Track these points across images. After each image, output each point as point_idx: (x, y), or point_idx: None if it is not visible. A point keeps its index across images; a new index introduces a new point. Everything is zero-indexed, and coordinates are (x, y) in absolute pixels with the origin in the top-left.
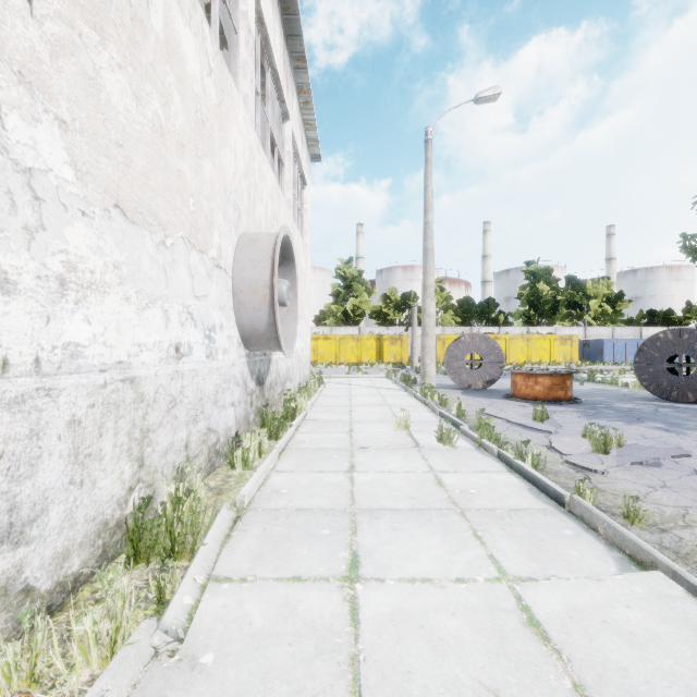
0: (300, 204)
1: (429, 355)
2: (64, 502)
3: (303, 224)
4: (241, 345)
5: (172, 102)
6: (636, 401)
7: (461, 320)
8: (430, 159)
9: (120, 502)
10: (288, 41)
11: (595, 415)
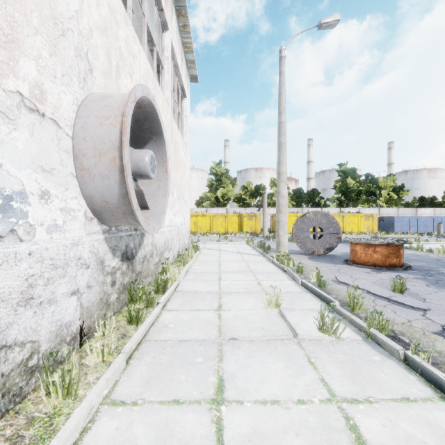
0: (180, 109)
1: (283, 228)
2: None
3: (183, 127)
4: (92, 220)
5: None
6: None
7: (295, 203)
8: (283, 72)
9: None
10: None
11: (440, 283)
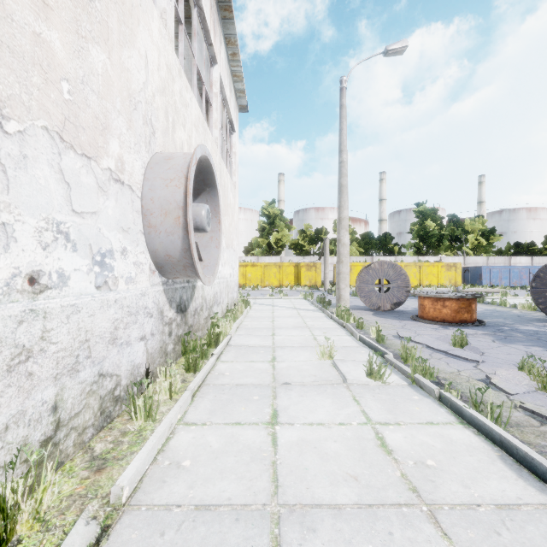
0: (228, 146)
1: (344, 280)
2: None
3: (232, 165)
4: (155, 273)
5: None
6: (534, 322)
7: (363, 251)
8: (345, 105)
9: None
10: None
11: (507, 339)
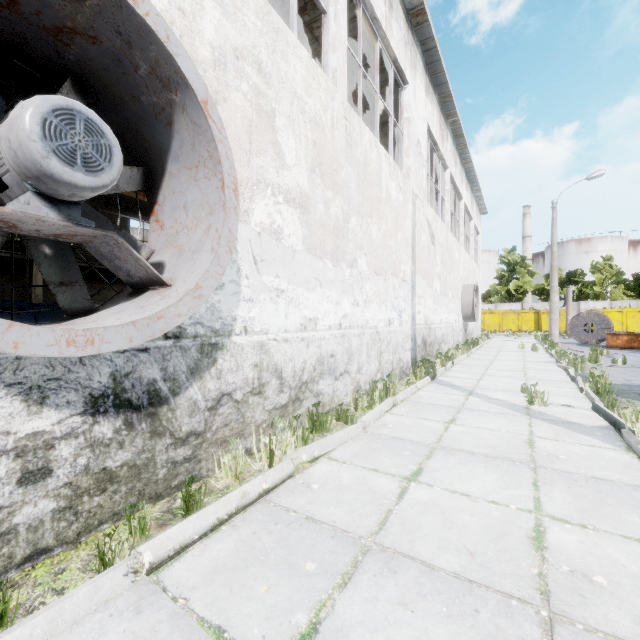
0: (475, 246)
1: (554, 324)
2: (450, 341)
3: (477, 254)
4: (462, 319)
5: (455, 271)
6: None
7: (633, 294)
8: (555, 217)
9: (452, 345)
10: (472, 188)
11: (636, 352)
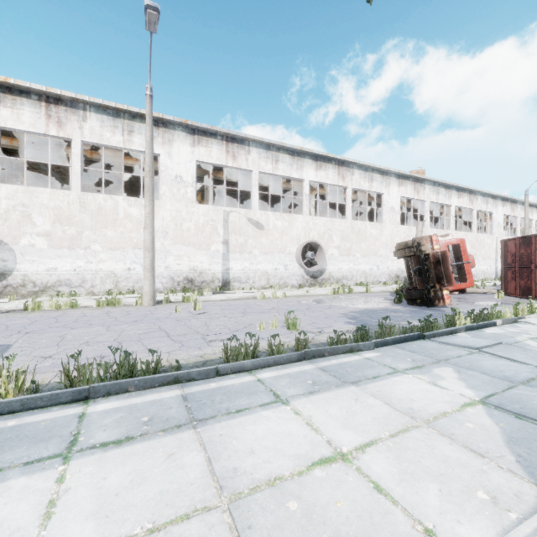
0: None
1: None
2: None
3: None
4: None
5: None
6: None
7: None
8: None
9: None
10: None
11: None
